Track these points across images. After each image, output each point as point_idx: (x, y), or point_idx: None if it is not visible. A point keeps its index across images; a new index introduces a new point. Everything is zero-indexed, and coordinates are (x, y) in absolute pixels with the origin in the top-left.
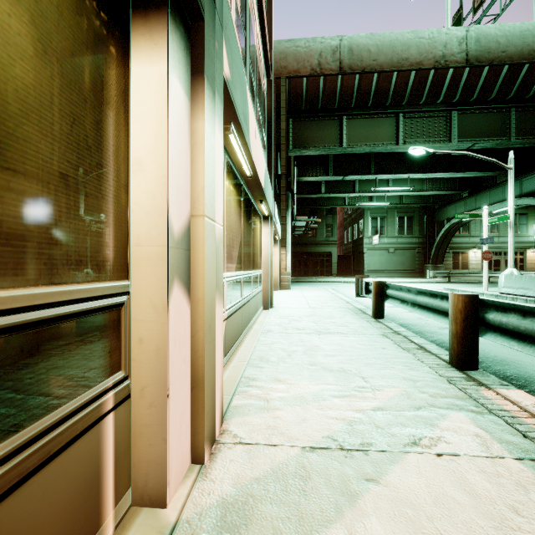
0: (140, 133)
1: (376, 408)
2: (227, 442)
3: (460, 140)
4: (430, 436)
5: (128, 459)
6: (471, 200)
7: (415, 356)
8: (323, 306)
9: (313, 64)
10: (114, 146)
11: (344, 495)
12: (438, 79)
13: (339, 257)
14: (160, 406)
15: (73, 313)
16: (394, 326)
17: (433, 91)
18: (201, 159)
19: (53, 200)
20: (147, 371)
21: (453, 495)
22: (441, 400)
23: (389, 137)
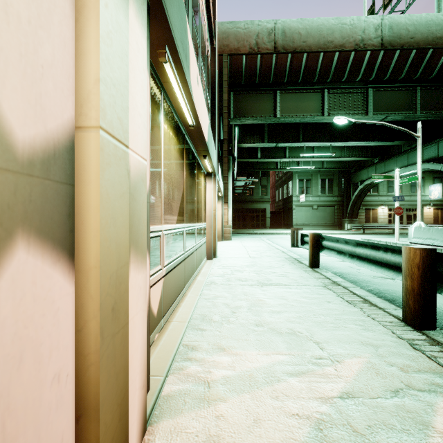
0: None
1: (344, 393)
2: None
3: (375, 113)
4: None
5: None
6: (380, 165)
7: (363, 311)
8: (261, 256)
9: (252, 44)
10: None
11: None
12: (357, 60)
13: (272, 213)
14: None
15: None
16: (331, 276)
17: (353, 70)
18: (94, 32)
19: None
20: None
21: None
22: (417, 377)
23: (315, 109)
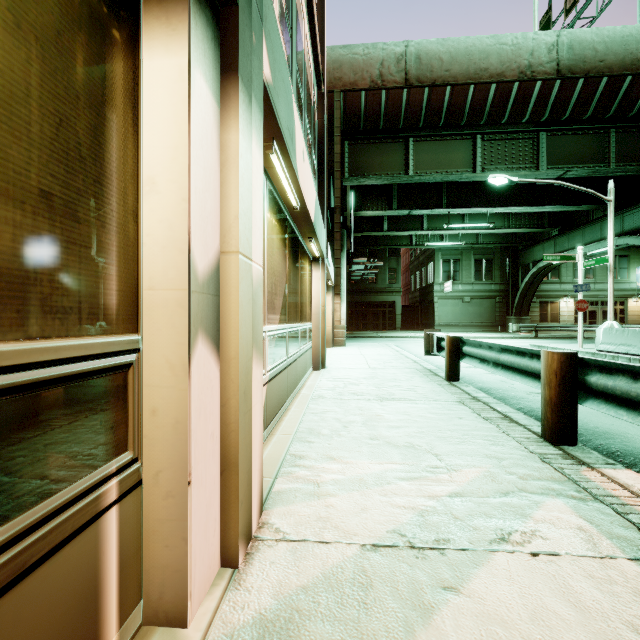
0: (153, 144)
1: (453, 493)
2: (267, 539)
3: (549, 167)
4: (522, 530)
5: (138, 565)
6: (562, 239)
7: (498, 428)
8: (385, 366)
9: (374, 75)
10: (119, 160)
11: (416, 608)
12: (523, 94)
13: (405, 308)
14: (179, 496)
15: (59, 378)
16: (472, 390)
17: (517, 108)
18: (234, 180)
19: (29, 225)
20: (163, 451)
21: (555, 608)
22: (534, 484)
23: (464, 163)
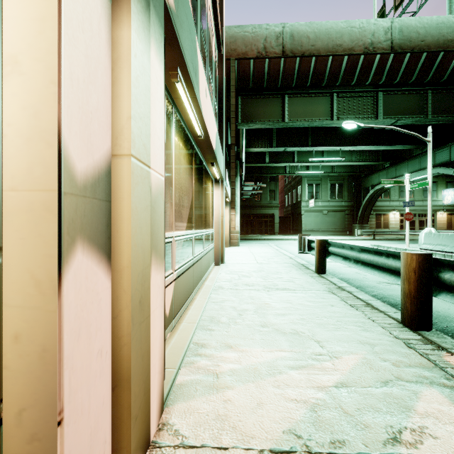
0: (15, 15)
1: (339, 383)
2: (165, 445)
3: (385, 117)
4: (411, 427)
5: None
6: (391, 169)
7: (364, 314)
8: (269, 261)
9: (260, 48)
10: None
11: None
12: (367, 64)
13: (281, 218)
14: (46, 440)
15: None
16: (337, 281)
17: (363, 74)
18: (126, 79)
19: None
20: (27, 385)
21: None
22: (407, 371)
23: (324, 113)
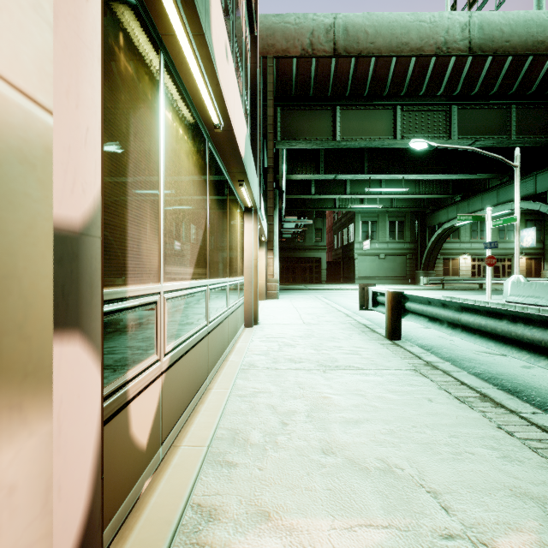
0: None
1: None
2: None
3: (460, 137)
4: None
5: None
6: (463, 204)
7: (487, 418)
8: (319, 321)
9: (305, 44)
10: None
11: None
12: (439, 68)
13: (329, 263)
14: None
15: None
16: (420, 352)
17: (433, 81)
18: None
19: None
20: None
21: None
22: None
23: (386, 131)
